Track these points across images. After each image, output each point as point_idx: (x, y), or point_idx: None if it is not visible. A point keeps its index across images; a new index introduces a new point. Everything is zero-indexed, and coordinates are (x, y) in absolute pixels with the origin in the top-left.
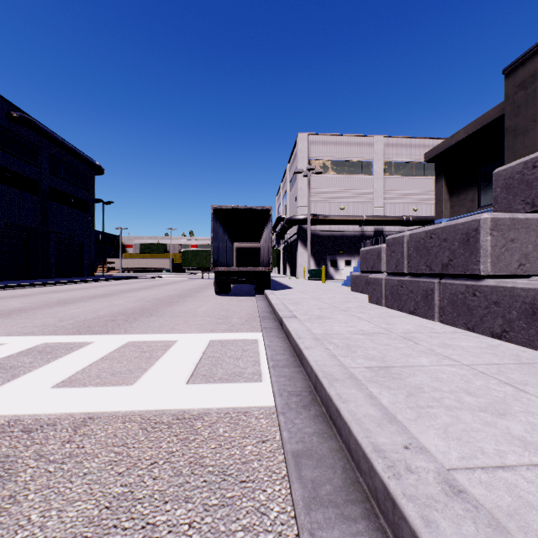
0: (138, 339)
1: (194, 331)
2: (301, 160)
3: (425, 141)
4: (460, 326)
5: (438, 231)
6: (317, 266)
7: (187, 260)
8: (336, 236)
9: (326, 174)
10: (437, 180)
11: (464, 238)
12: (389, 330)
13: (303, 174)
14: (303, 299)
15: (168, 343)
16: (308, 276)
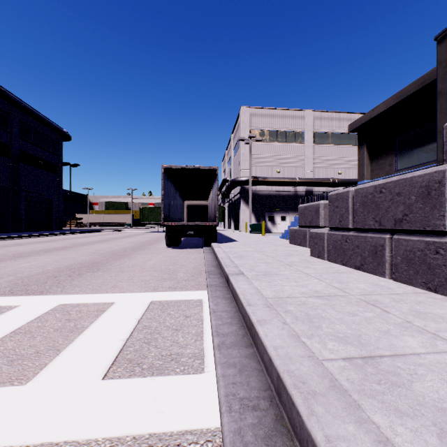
0: (71, 301)
1: (136, 290)
2: (243, 130)
3: (348, 115)
4: (418, 285)
5: (390, 185)
6: (257, 221)
7: (144, 215)
8: (273, 195)
9: (265, 142)
10: (360, 147)
11: (423, 191)
12: (345, 291)
13: (245, 141)
14: (248, 252)
15: (102, 306)
16: (250, 229)
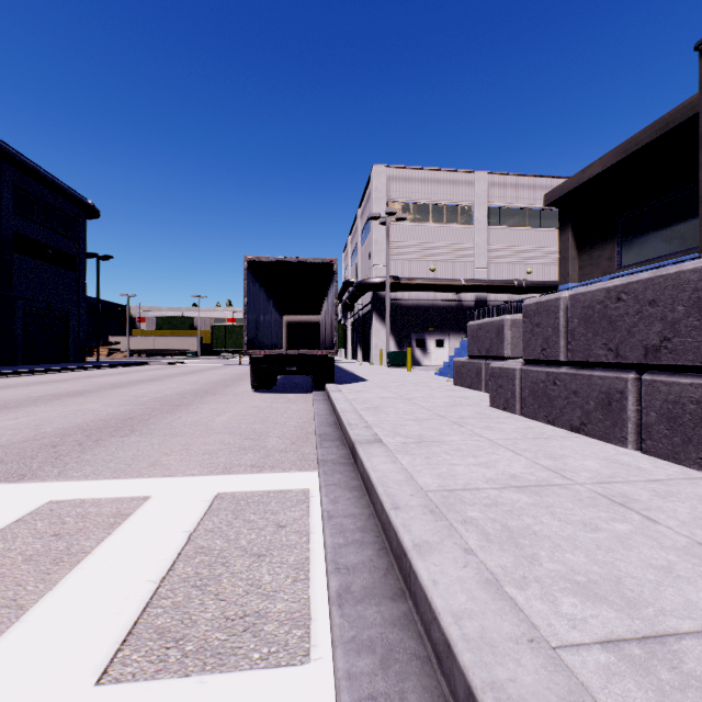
0: (71, 494)
1: (192, 470)
2: (377, 203)
3: (542, 181)
4: (690, 463)
5: (635, 287)
6: (398, 348)
7: (218, 339)
8: (425, 307)
9: (411, 222)
10: (561, 231)
11: (701, 297)
12: (565, 476)
13: (380, 220)
14: (386, 401)
15: (127, 506)
16: (388, 361)
